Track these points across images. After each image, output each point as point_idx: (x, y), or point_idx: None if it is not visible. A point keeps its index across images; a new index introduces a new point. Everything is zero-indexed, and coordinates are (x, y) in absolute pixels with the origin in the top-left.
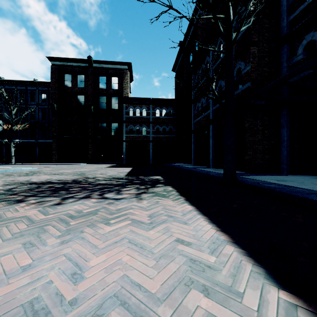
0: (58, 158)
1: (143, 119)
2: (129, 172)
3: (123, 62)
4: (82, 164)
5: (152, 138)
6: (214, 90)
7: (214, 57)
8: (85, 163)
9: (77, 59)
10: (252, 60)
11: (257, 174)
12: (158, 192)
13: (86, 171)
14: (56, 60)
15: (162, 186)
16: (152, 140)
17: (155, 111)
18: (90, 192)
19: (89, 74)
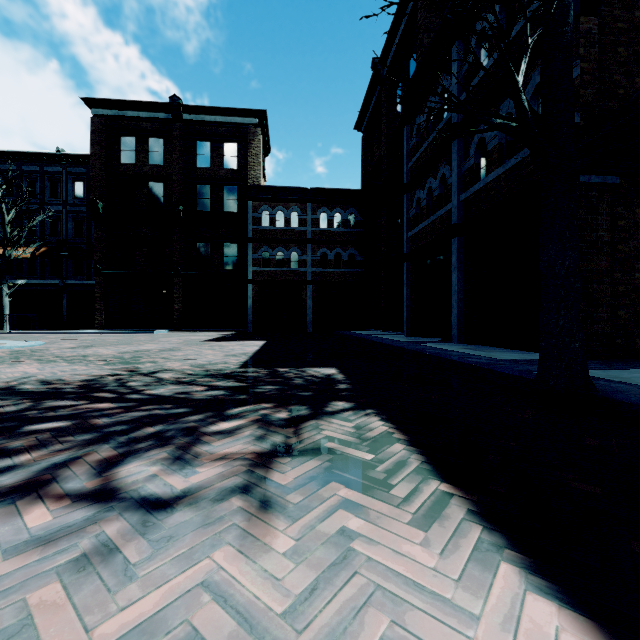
0: (107, 320)
1: (292, 234)
2: (254, 353)
3: (247, 110)
4: (159, 332)
5: (311, 277)
6: (521, 91)
7: (463, 72)
8: (166, 330)
9: (148, 104)
10: (584, 52)
11: (605, 364)
12: (340, 451)
13: (150, 351)
14: (102, 105)
15: (347, 413)
16: (311, 281)
17: (319, 216)
18: (78, 449)
19: (174, 136)
